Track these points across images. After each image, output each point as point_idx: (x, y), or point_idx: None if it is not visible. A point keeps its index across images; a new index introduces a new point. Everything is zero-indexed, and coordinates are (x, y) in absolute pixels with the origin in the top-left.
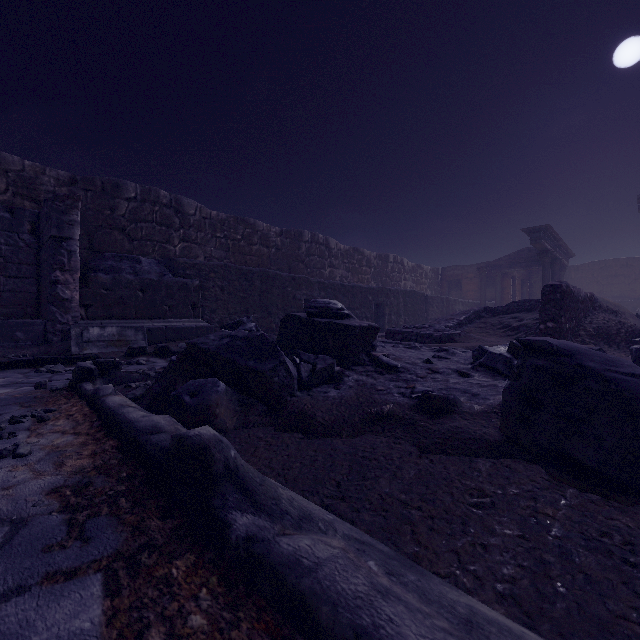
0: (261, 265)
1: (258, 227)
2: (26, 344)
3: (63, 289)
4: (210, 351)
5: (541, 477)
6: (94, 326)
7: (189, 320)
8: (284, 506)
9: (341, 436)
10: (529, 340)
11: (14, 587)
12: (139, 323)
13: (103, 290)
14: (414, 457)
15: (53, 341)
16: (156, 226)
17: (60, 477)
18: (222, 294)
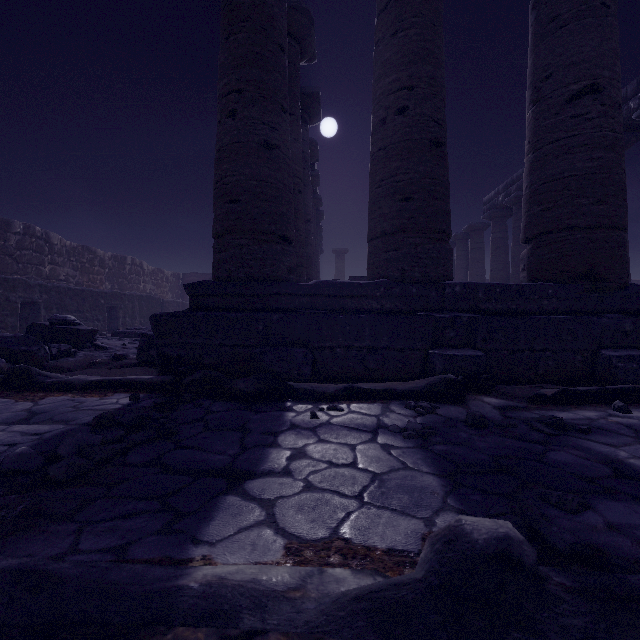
0: None
1: None
2: None
3: None
4: None
5: (143, 368)
6: None
7: None
8: (61, 377)
9: (77, 371)
10: (143, 333)
11: None
12: None
13: None
14: (106, 370)
15: None
16: None
17: None
18: None
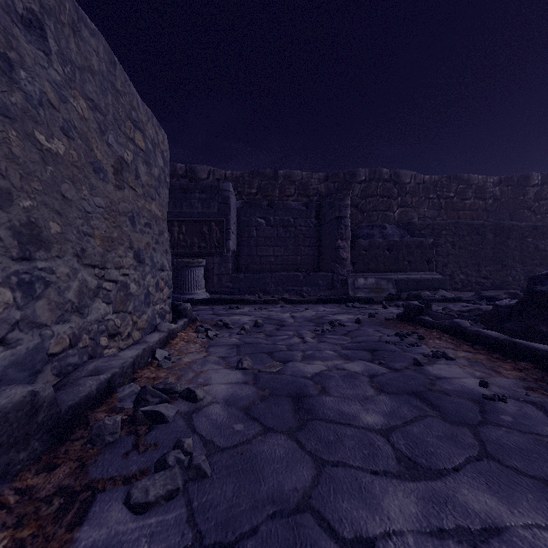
0: (475, 218)
1: (472, 181)
2: (323, 288)
3: (342, 252)
4: None
5: None
6: (360, 277)
7: (424, 273)
8: None
9: None
10: None
11: None
12: (387, 275)
13: (363, 251)
14: None
15: (337, 287)
16: (379, 198)
17: (512, 380)
18: (453, 249)
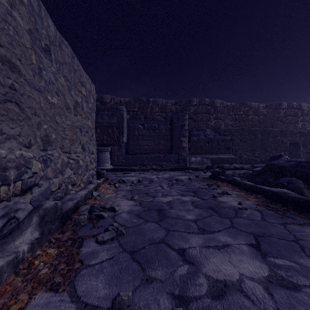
0: (254, 125)
1: (252, 106)
2: (173, 163)
3: (183, 143)
4: (285, 167)
5: None
6: (193, 157)
7: (226, 154)
8: None
9: None
10: None
11: (283, 222)
12: (207, 156)
13: (194, 143)
14: None
15: (181, 162)
16: (204, 114)
17: (252, 202)
18: (240, 142)
